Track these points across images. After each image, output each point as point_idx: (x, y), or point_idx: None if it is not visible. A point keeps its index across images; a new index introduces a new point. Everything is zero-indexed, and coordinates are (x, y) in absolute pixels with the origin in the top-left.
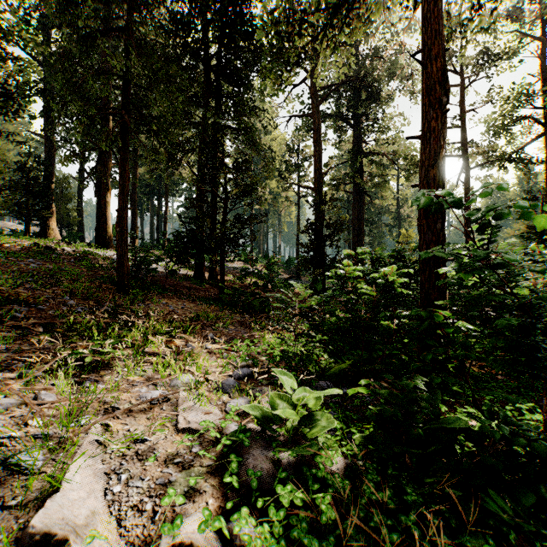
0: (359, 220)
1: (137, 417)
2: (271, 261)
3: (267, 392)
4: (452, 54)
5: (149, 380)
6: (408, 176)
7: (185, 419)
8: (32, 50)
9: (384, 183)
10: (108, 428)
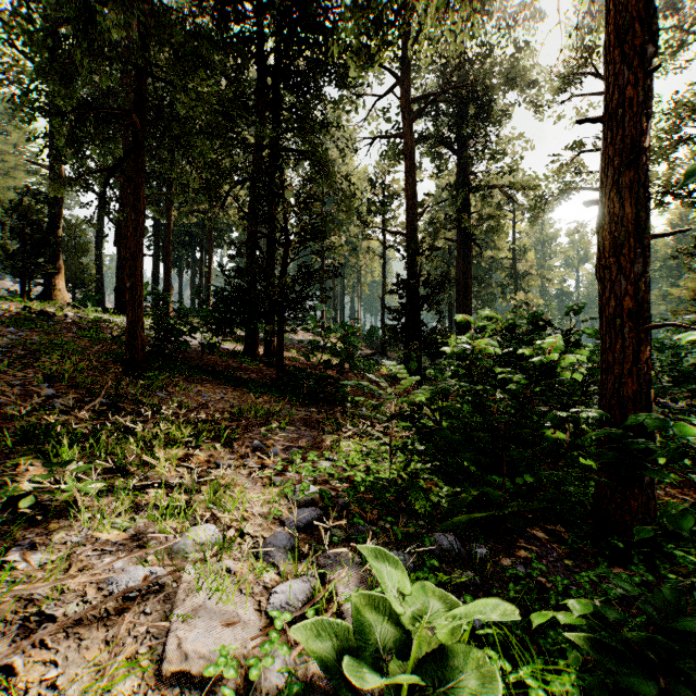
0: (465, 278)
1: (84, 639)
2: (349, 331)
3: (345, 568)
4: (593, 52)
5: (136, 539)
6: (533, 217)
7: (179, 646)
8: (17, 40)
9: (499, 227)
10: (8, 680)
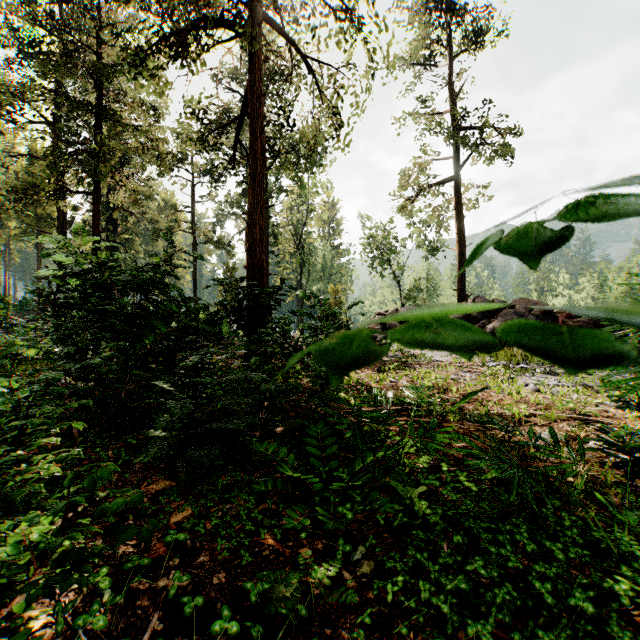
0: None
1: None
2: (6, 305)
3: None
4: (185, 158)
5: None
6: (153, 240)
7: None
8: None
9: (134, 240)
10: None
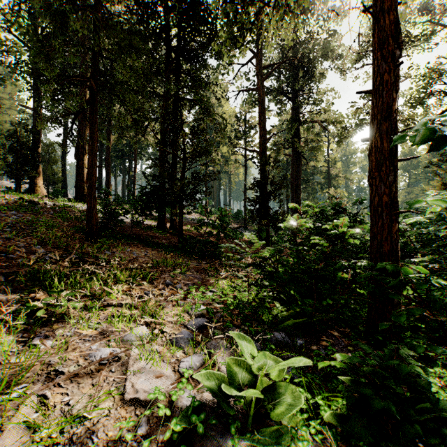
0: (297, 179)
1: (81, 383)
2: (223, 214)
3: (222, 349)
4: None
5: (102, 334)
6: (339, 141)
7: (133, 386)
8: (16, 31)
9: (318, 147)
10: (44, 401)
